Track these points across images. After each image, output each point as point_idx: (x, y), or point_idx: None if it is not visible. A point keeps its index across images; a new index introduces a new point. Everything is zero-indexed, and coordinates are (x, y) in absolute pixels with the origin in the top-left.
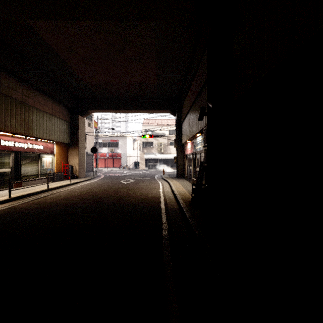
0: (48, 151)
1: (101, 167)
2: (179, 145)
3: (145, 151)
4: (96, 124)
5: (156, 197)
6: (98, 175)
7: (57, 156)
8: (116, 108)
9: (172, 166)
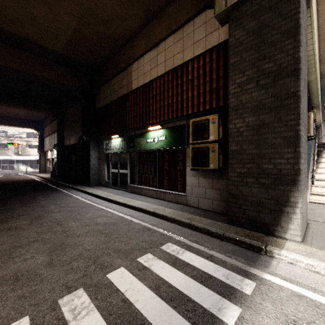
0: None
1: None
2: (42, 152)
3: None
4: None
5: (32, 179)
6: None
7: None
8: None
9: (31, 166)
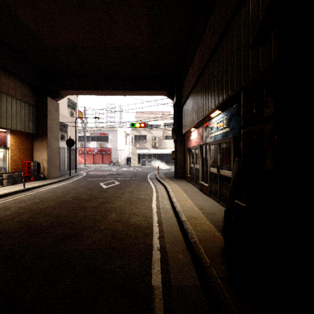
0: None
1: (89, 163)
2: (179, 136)
3: (137, 146)
4: (82, 115)
5: (144, 227)
6: (79, 173)
7: (13, 149)
8: (97, 88)
9: (167, 162)
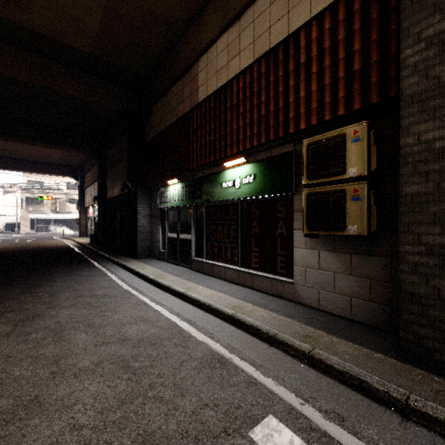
0: None
1: None
2: (82, 208)
3: (30, 209)
4: None
5: (65, 245)
6: None
7: None
8: (5, 167)
9: (72, 228)
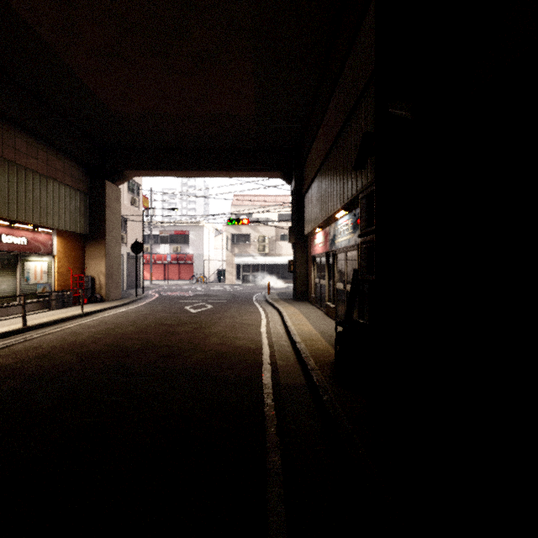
0: (39, 248)
1: (157, 279)
2: (299, 238)
3: (235, 251)
4: (147, 202)
5: (253, 349)
6: (148, 294)
7: (60, 258)
8: (179, 168)
9: (284, 277)
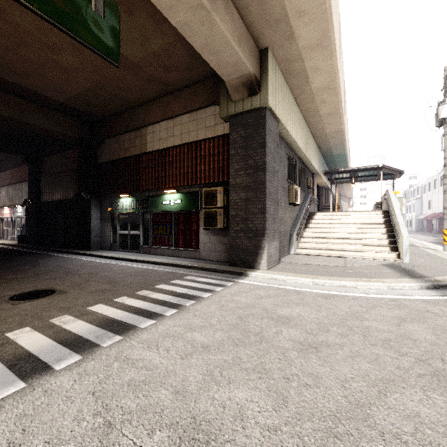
0: None
1: None
2: None
3: None
4: None
5: None
6: None
7: None
8: None
9: None
